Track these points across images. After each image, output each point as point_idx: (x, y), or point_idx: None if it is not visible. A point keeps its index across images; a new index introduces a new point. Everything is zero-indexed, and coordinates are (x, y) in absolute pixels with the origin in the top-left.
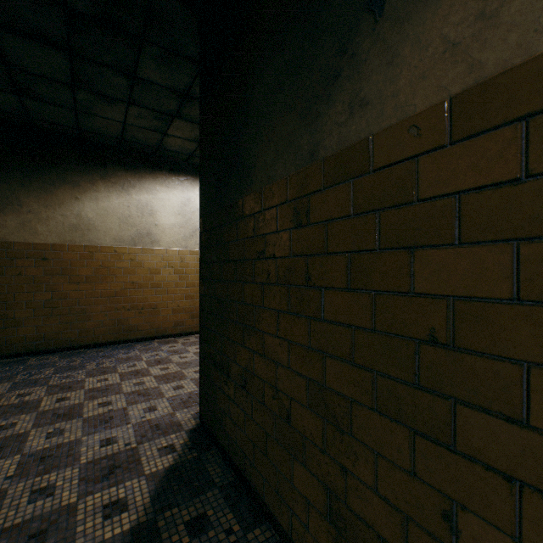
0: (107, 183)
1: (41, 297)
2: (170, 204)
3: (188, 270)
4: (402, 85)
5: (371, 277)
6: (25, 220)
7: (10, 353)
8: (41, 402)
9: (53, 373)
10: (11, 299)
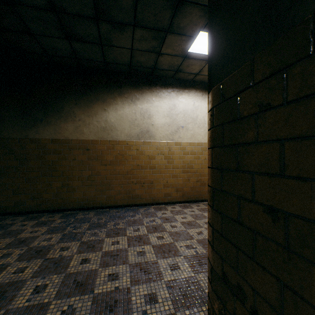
0: (122, 98)
1: (86, 173)
2: (162, 109)
3: (174, 156)
4: None
5: None
6: (77, 125)
7: (70, 208)
8: (71, 261)
9: (86, 229)
10: (70, 175)
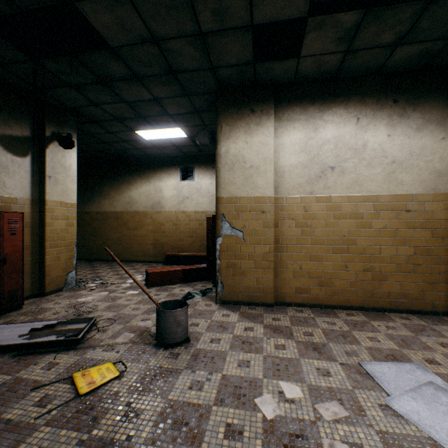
0: None
1: None
2: None
3: None
4: (93, 208)
5: (91, 224)
6: None
7: None
8: None
9: None
10: None
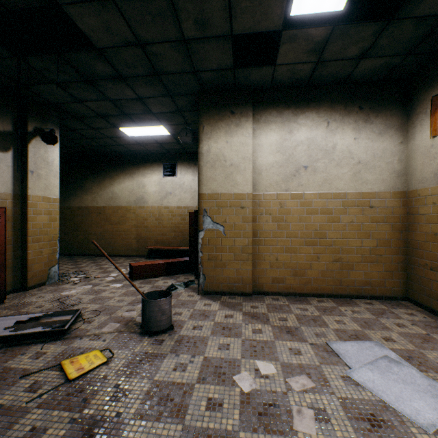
0: None
1: None
2: None
3: None
4: (75, 203)
5: (72, 219)
6: None
7: None
8: None
9: None
10: None
